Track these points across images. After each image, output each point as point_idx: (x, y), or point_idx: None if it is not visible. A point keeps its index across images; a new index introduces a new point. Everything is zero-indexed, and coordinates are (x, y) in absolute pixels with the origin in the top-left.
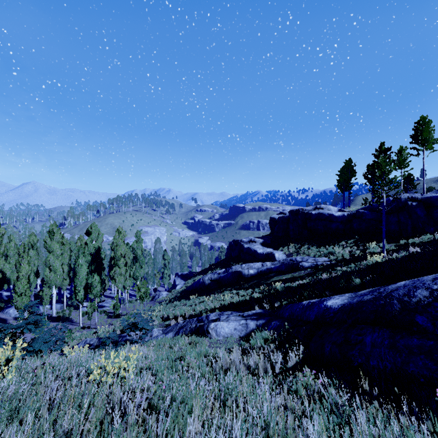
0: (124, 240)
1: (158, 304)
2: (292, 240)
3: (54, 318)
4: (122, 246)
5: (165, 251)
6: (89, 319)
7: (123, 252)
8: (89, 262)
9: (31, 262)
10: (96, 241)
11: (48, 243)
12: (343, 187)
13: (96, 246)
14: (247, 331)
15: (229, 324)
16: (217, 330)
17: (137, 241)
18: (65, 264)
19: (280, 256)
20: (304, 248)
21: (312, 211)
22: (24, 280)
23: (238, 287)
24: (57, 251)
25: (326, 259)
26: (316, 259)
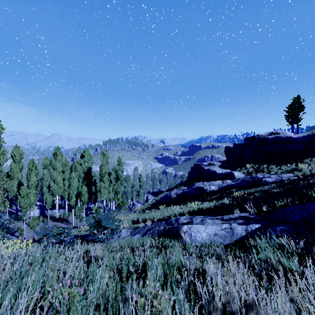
0: (107, 161)
1: (133, 212)
2: (249, 162)
3: (56, 219)
4: (106, 166)
5: (140, 175)
6: (80, 221)
7: (107, 171)
8: (83, 178)
9: (44, 178)
10: (88, 162)
11: (53, 162)
12: (292, 120)
13: (87, 166)
14: (233, 238)
15: (207, 228)
16: (191, 234)
17: (119, 165)
18: (66, 180)
19: (240, 175)
20: (263, 168)
21: (268, 136)
22: (33, 188)
23: (202, 200)
24: (59, 168)
25: (292, 175)
26: (280, 175)
